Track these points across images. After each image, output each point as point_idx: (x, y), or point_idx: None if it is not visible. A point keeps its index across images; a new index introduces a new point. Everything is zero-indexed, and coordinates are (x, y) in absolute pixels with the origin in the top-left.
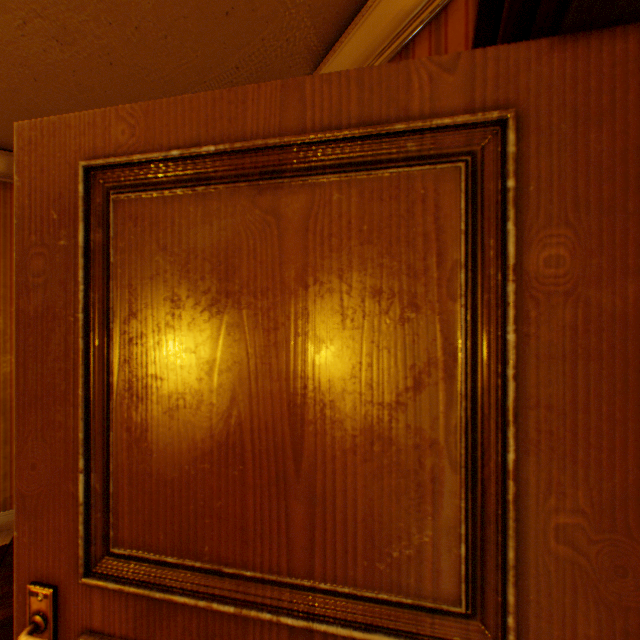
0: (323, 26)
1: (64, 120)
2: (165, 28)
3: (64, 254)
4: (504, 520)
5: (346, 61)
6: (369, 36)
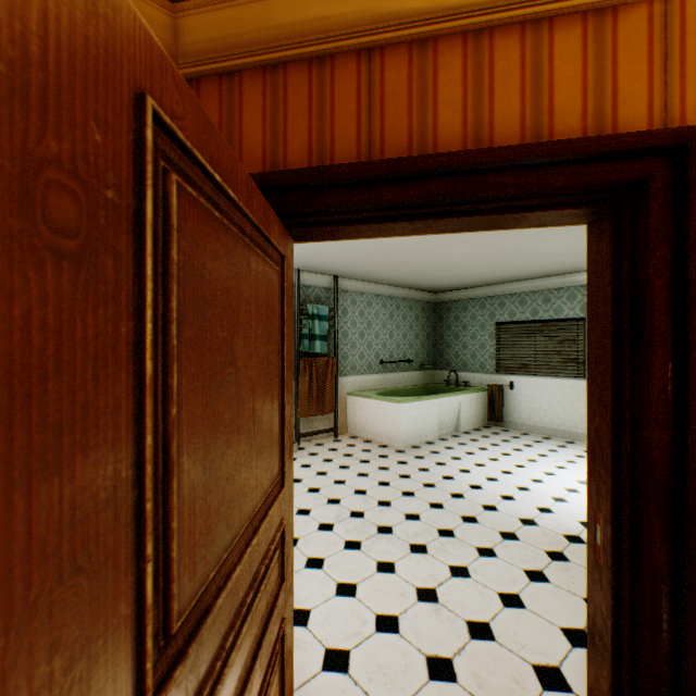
0: None
1: None
2: None
3: (113, 215)
4: (283, 428)
5: None
6: None
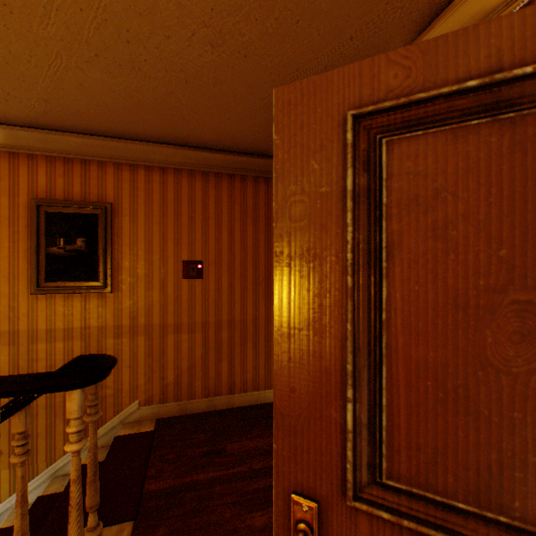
0: None
1: (324, 77)
2: (300, 13)
3: (324, 200)
4: None
5: (475, 5)
6: None
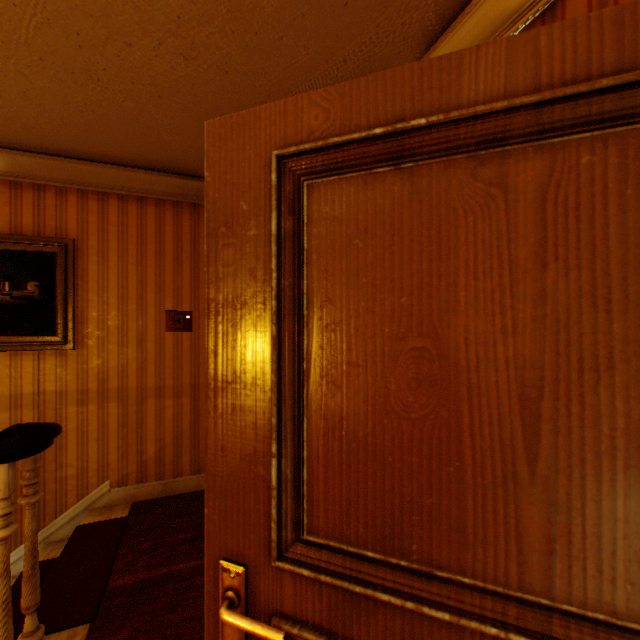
0: (445, 1)
1: (253, 113)
2: (282, 29)
3: (253, 243)
4: None
5: (467, 36)
6: (501, 3)
